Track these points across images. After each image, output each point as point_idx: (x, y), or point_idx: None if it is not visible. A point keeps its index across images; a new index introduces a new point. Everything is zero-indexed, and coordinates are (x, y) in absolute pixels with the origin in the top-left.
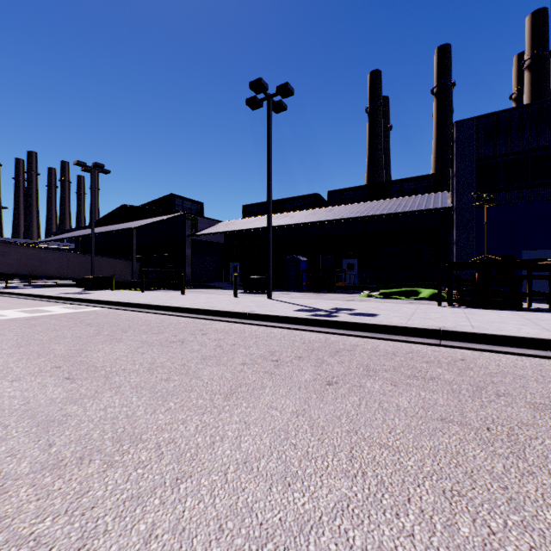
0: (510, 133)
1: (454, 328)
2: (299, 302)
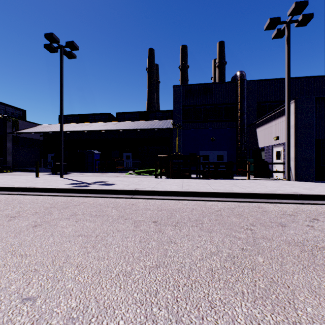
0: (195, 96)
1: (141, 189)
2: (79, 179)
